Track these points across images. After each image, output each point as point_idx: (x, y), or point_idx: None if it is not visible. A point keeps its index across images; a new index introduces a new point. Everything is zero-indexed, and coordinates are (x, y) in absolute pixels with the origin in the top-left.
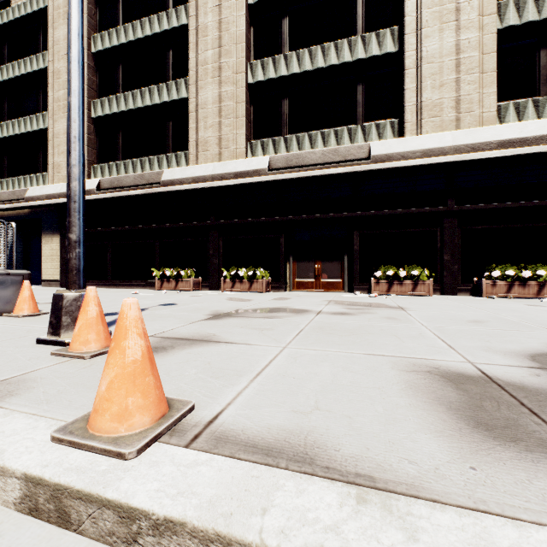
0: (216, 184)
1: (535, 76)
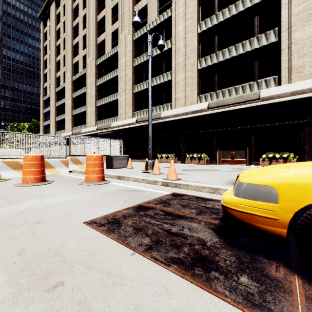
0: (184, 117)
1: None
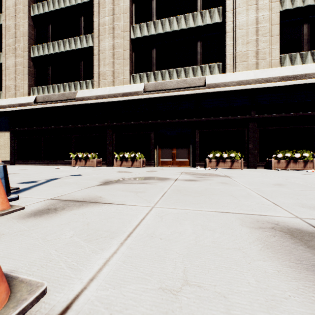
0: (111, 100)
1: (300, 40)
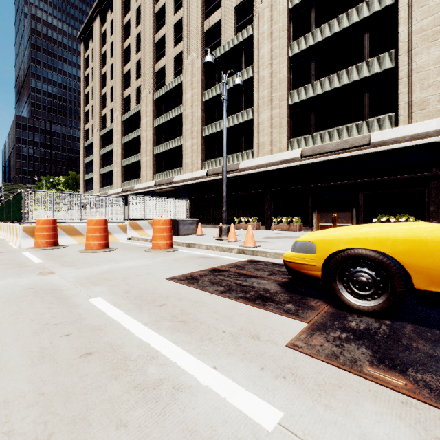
0: (269, 168)
1: None
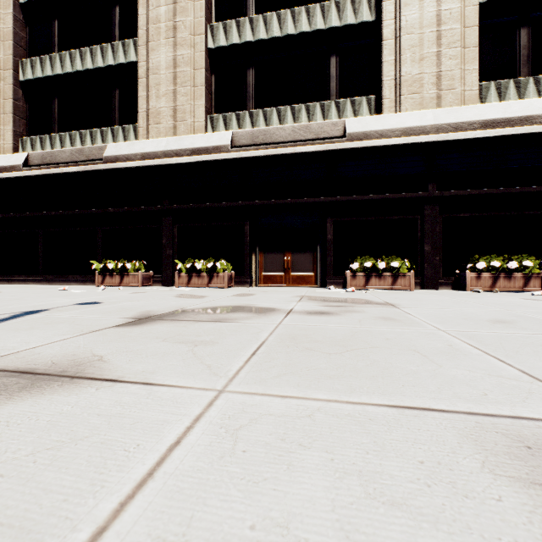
0: (169, 161)
1: (515, 56)
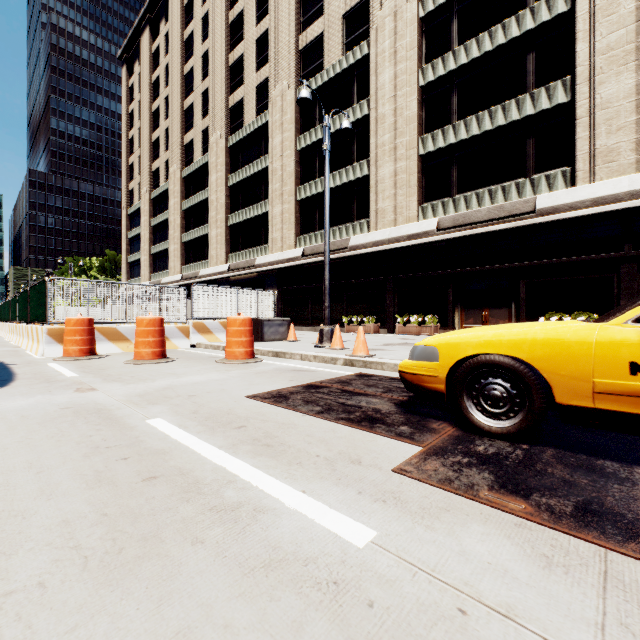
0: (392, 246)
1: None
